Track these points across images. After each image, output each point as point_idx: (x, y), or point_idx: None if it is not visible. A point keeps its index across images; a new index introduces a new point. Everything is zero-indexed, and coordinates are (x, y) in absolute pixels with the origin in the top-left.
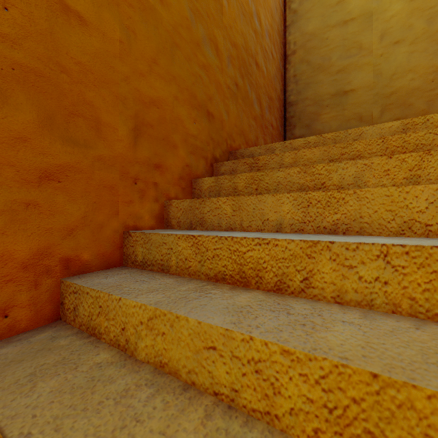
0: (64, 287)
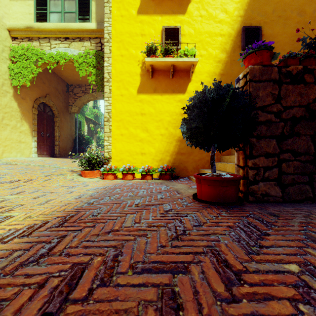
0: (221, 157)
